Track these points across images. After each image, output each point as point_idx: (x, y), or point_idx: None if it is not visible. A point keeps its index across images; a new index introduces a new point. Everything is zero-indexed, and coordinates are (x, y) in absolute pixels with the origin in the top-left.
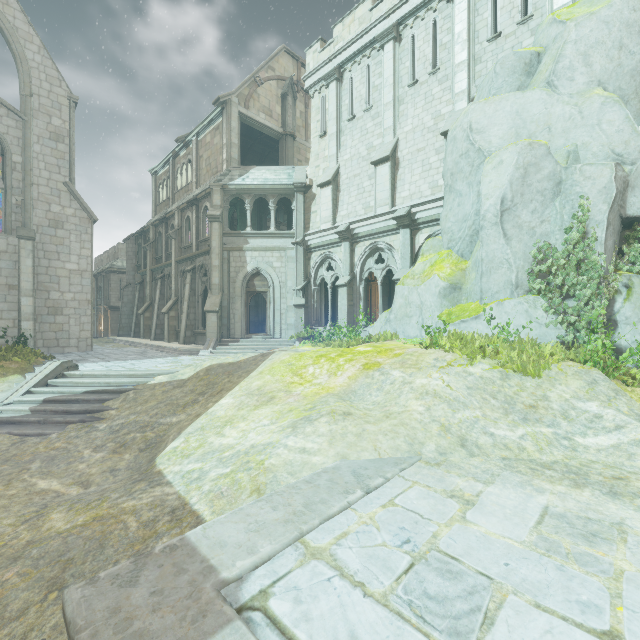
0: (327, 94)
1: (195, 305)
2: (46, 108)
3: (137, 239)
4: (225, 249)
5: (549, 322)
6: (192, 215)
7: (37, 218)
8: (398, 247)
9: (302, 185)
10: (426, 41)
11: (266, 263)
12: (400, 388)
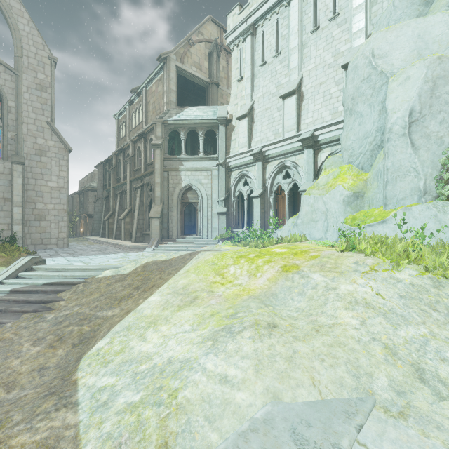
0: (244, 47)
1: (143, 213)
2: (33, 66)
3: (104, 166)
4: (165, 170)
5: None
6: (141, 145)
7: (26, 148)
8: (302, 164)
9: (224, 119)
10: None
11: (196, 180)
12: (324, 294)
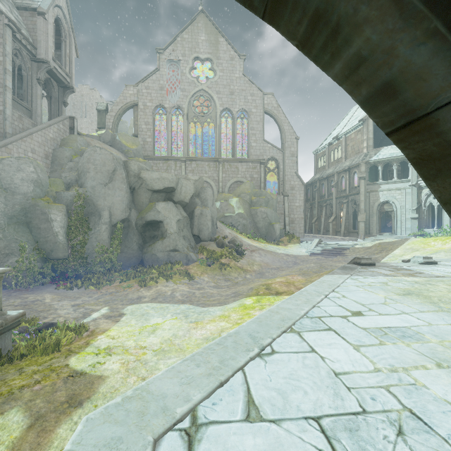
0: None
1: (348, 218)
2: (289, 145)
3: (306, 186)
4: (367, 192)
5: None
6: (346, 176)
7: (287, 187)
8: None
9: None
10: None
11: (391, 197)
12: None
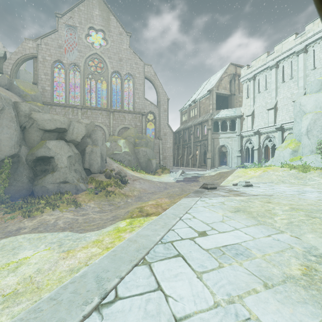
0: (249, 84)
1: (201, 156)
2: (163, 103)
3: (175, 134)
4: (212, 138)
5: (321, 161)
6: (199, 127)
7: (161, 134)
8: (277, 137)
9: (240, 116)
10: (288, 68)
11: (226, 142)
12: (271, 174)
